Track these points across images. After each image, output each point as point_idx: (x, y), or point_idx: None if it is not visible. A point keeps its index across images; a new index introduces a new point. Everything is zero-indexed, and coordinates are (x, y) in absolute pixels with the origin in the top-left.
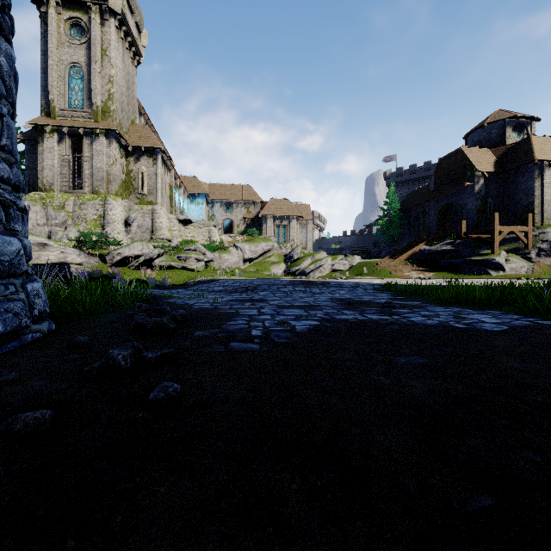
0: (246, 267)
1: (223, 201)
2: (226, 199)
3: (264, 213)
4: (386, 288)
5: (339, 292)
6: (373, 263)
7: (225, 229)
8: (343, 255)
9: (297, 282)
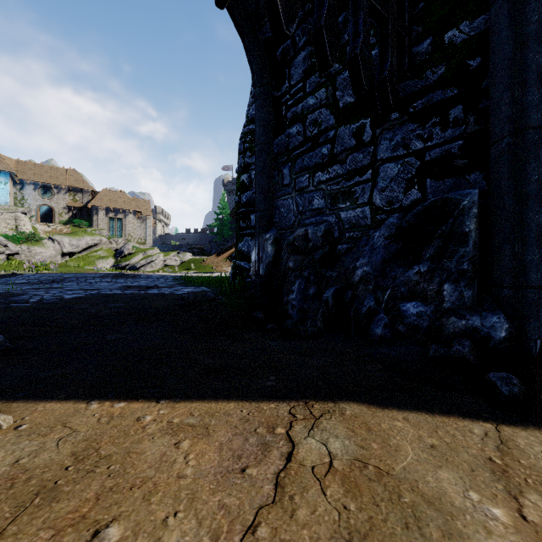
0: (66, 261)
1: (38, 183)
2: (43, 182)
3: (95, 204)
4: (182, 279)
5: (141, 282)
6: (201, 259)
7: (43, 216)
8: (177, 252)
9: (111, 275)
